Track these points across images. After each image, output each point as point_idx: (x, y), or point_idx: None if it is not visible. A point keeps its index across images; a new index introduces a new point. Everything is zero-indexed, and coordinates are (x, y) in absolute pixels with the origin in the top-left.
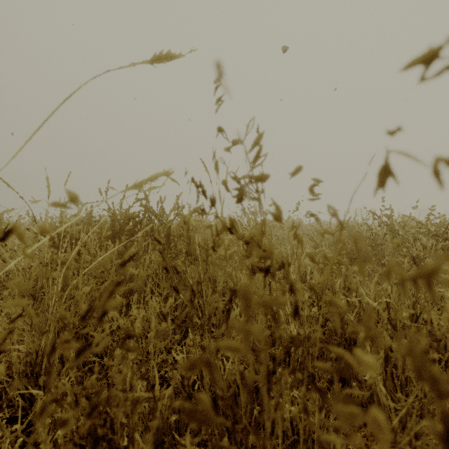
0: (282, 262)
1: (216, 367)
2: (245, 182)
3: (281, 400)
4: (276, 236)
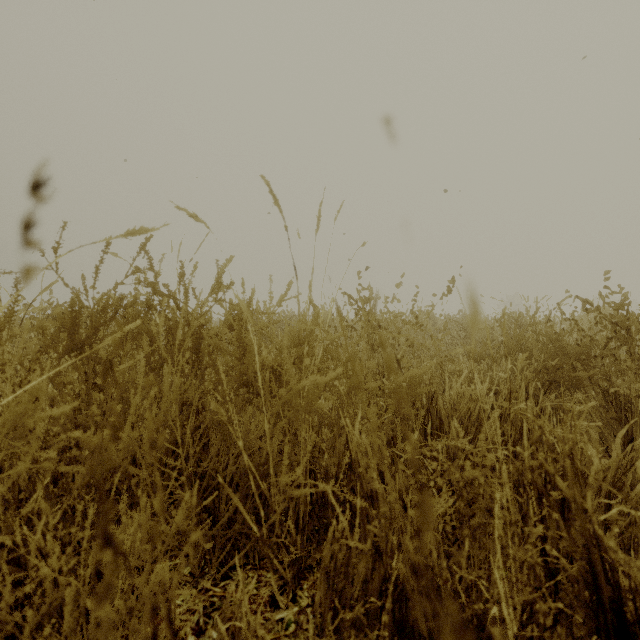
0: None
1: None
2: None
3: None
4: (410, 340)
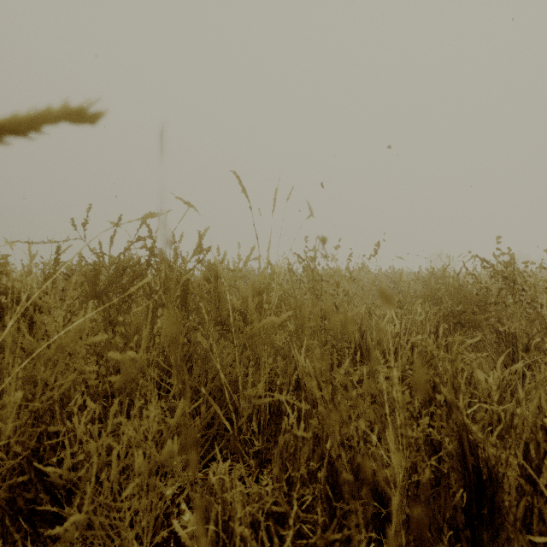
0: None
1: None
2: None
3: None
4: (345, 291)
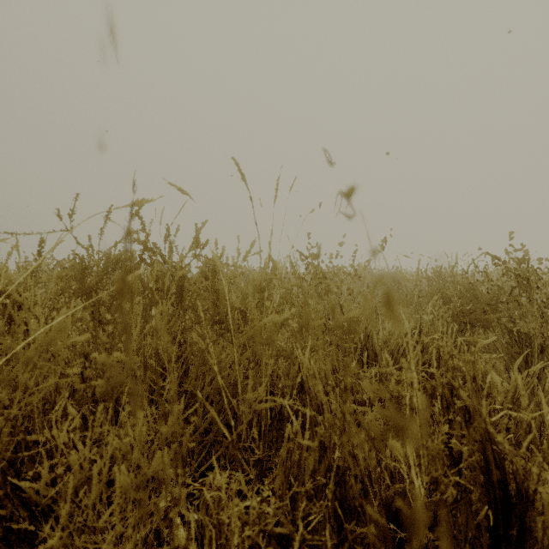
0: None
1: None
2: None
3: None
4: (350, 289)
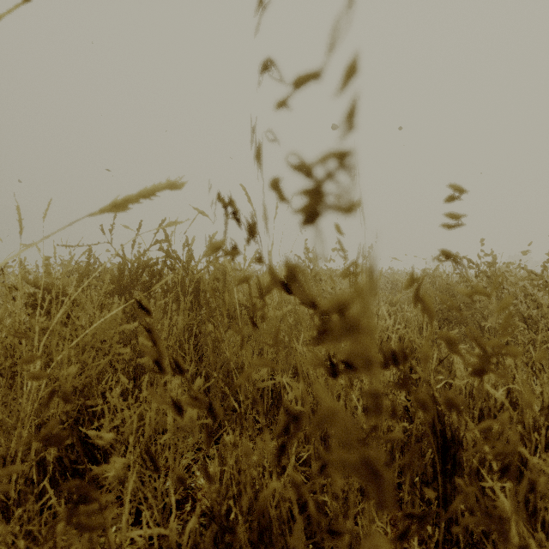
0: (392, 352)
1: (261, 488)
2: (329, 171)
3: (356, 528)
4: (342, 289)
